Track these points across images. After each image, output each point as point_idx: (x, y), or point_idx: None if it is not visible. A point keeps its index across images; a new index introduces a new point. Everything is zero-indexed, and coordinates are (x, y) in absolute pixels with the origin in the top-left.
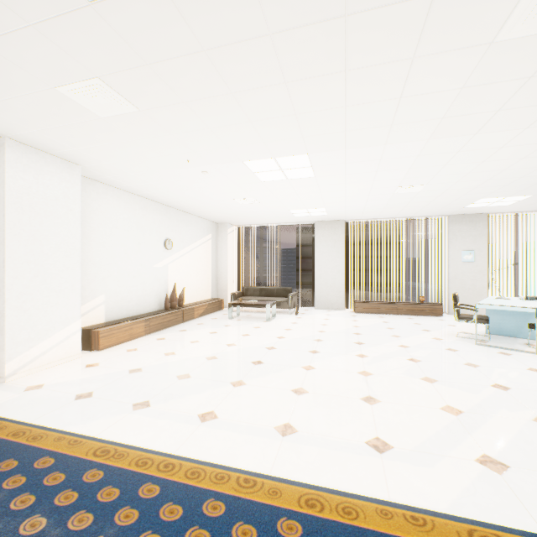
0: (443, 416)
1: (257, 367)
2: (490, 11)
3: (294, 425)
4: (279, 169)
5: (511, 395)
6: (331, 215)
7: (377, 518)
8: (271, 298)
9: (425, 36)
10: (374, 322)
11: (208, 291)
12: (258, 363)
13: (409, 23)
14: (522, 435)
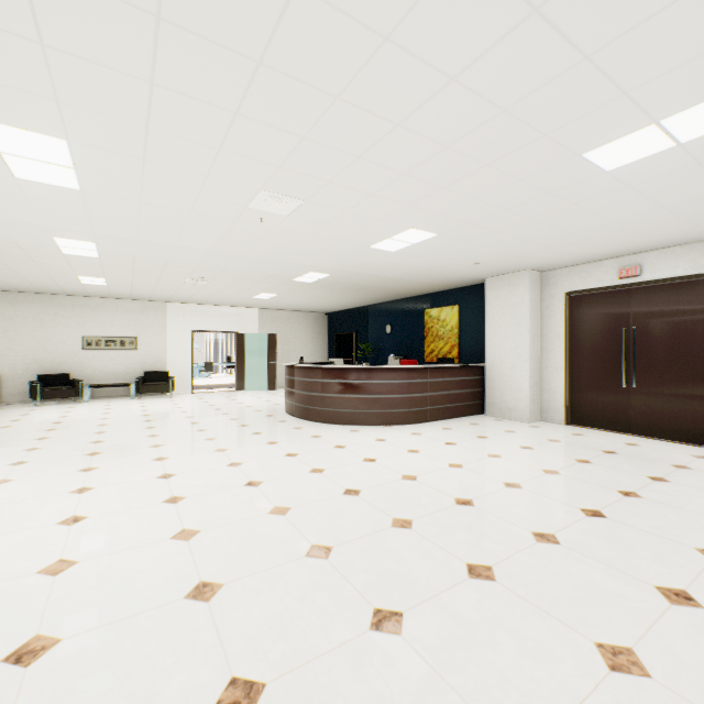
0: None
1: None
2: None
3: None
4: None
5: None
6: None
7: None
8: None
9: None
10: None
11: None
12: None
13: None
14: None
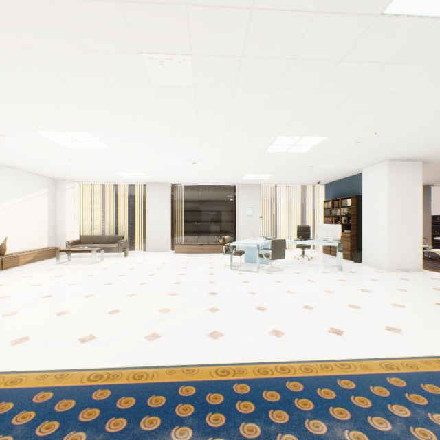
0: (155, 315)
1: (42, 300)
2: (133, 67)
3: (31, 337)
4: (75, 140)
5: (213, 297)
6: (155, 178)
7: (34, 380)
8: (105, 244)
9: (105, 72)
10: (181, 259)
11: (43, 240)
12: (47, 297)
13: (85, 62)
14: (191, 318)
